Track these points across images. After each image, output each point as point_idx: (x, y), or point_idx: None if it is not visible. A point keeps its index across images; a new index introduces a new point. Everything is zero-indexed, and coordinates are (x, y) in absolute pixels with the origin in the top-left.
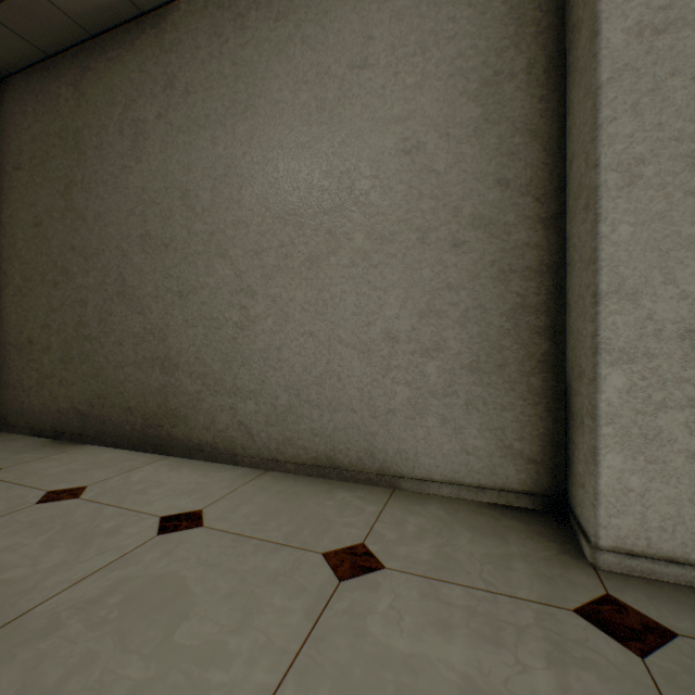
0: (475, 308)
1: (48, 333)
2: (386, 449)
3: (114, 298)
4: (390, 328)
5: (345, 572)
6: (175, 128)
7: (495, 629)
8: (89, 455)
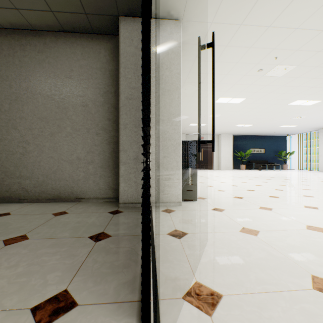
0: (102, 151)
1: None
2: (77, 191)
3: None
4: (78, 156)
5: (58, 215)
6: None
7: (89, 216)
8: None
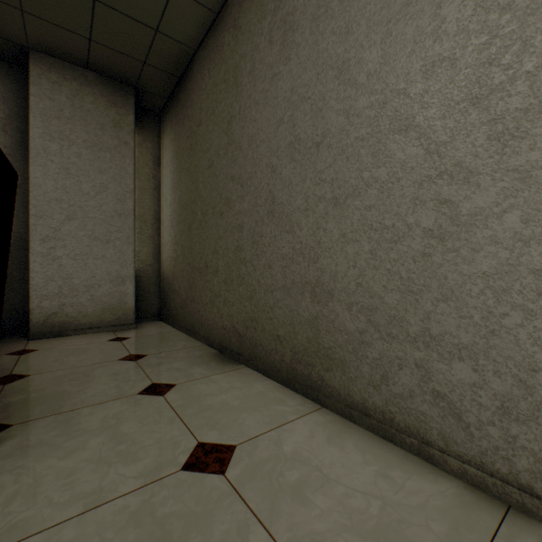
0: None
1: (216, 258)
2: None
3: (264, 218)
4: None
5: None
6: None
7: None
8: (242, 382)
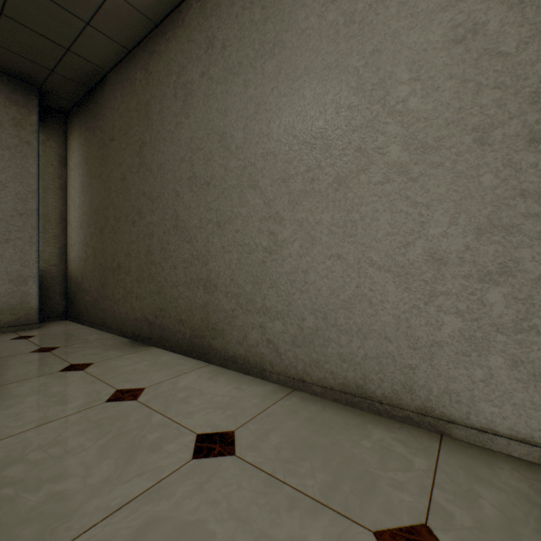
0: None
1: (129, 260)
2: (428, 386)
3: (170, 230)
4: (434, 248)
5: None
6: (214, 82)
7: None
8: (152, 357)
